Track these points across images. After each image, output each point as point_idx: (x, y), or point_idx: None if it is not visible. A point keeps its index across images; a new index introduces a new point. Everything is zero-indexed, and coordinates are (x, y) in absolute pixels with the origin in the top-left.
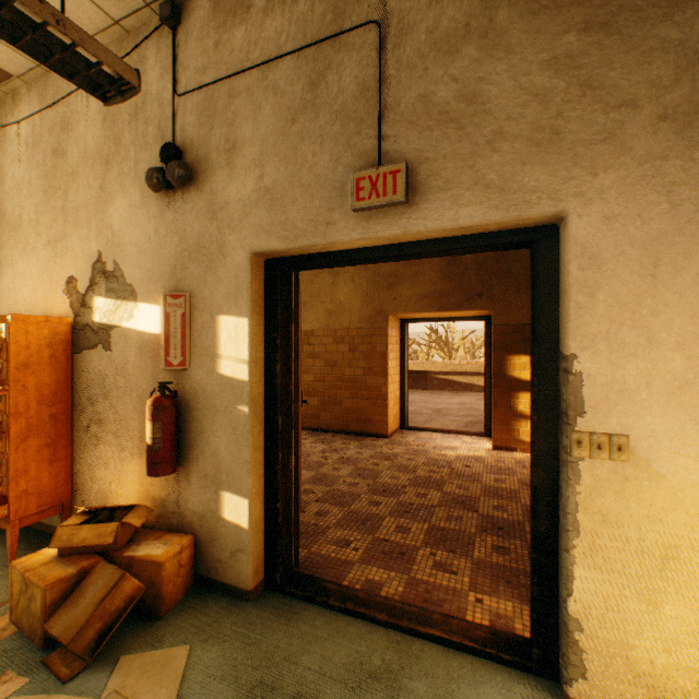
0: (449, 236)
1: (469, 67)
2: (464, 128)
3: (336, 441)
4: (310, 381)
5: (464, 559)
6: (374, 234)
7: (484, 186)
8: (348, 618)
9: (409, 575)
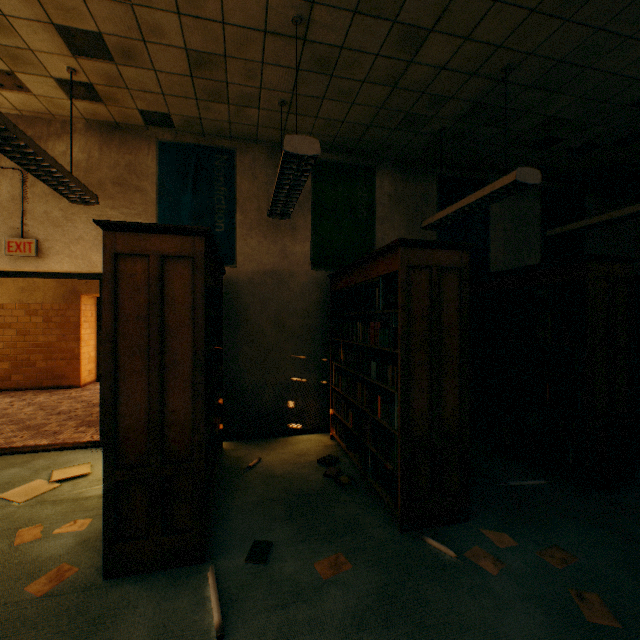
0: (64, 272)
1: (69, 207)
2: (67, 231)
3: (28, 395)
4: (1, 348)
5: (96, 428)
6: (20, 268)
7: (75, 256)
8: (7, 456)
9: (56, 438)
